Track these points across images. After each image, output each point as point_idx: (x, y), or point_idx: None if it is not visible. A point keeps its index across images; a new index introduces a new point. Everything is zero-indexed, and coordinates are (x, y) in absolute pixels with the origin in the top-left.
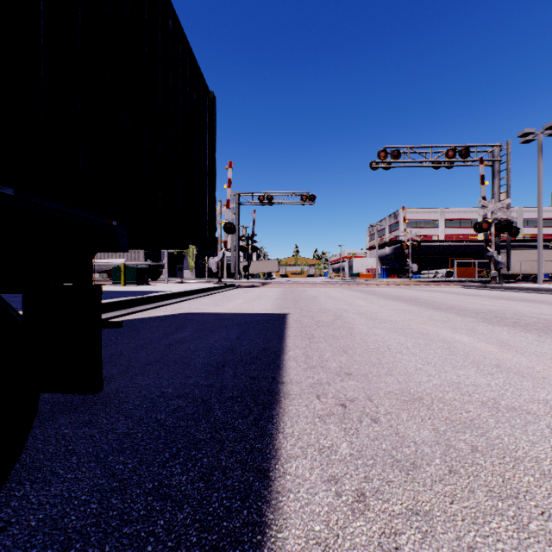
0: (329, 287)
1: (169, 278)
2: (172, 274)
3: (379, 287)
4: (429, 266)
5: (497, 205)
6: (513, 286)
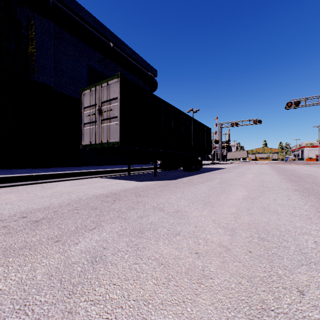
0: (262, 164)
1: None
2: None
3: (290, 165)
4: None
5: None
6: None
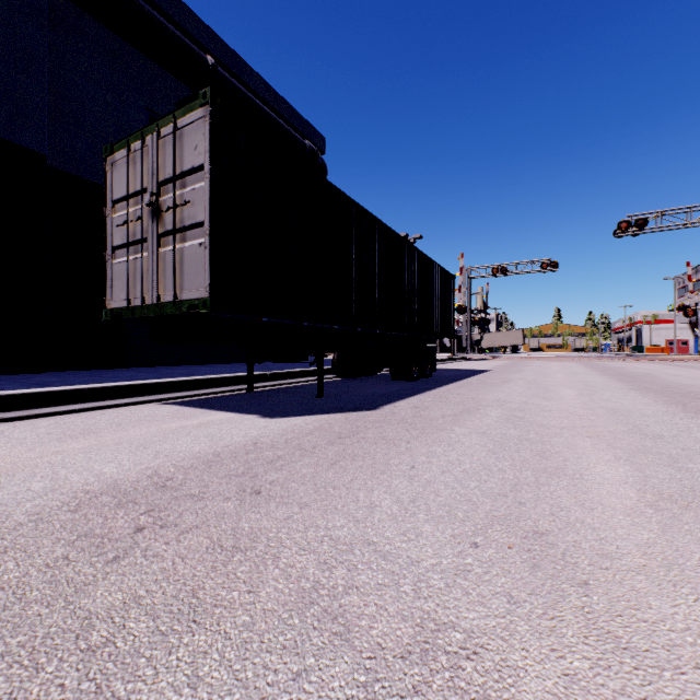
0: (563, 361)
1: None
2: None
3: (624, 362)
4: None
5: None
6: None
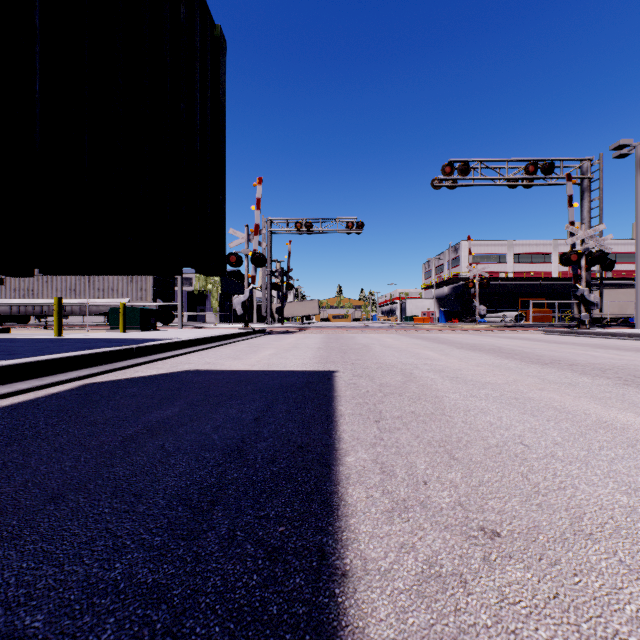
0: (382, 333)
1: (188, 322)
2: (192, 318)
3: (443, 333)
4: (496, 309)
5: (588, 232)
6: (611, 332)
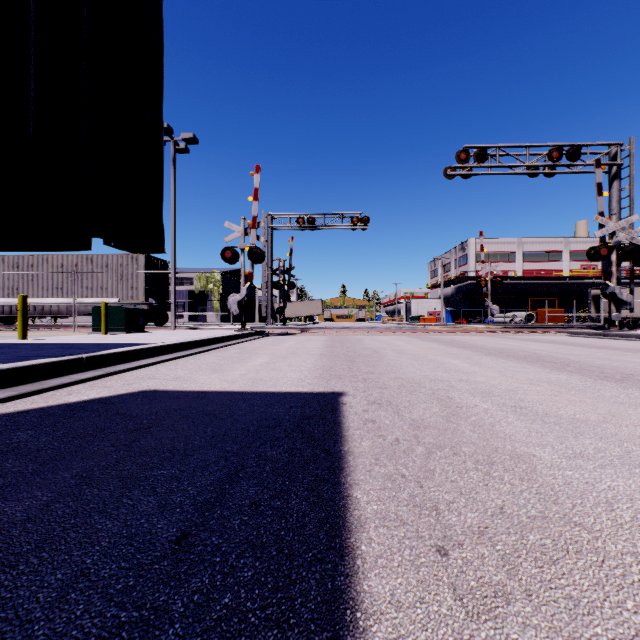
0: (390, 335)
1: (189, 322)
2: (192, 318)
3: (457, 335)
4: (505, 309)
5: (620, 224)
6: None
